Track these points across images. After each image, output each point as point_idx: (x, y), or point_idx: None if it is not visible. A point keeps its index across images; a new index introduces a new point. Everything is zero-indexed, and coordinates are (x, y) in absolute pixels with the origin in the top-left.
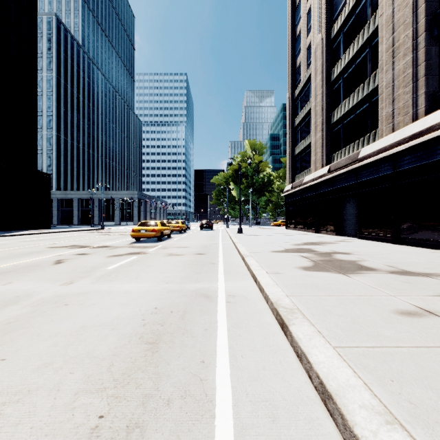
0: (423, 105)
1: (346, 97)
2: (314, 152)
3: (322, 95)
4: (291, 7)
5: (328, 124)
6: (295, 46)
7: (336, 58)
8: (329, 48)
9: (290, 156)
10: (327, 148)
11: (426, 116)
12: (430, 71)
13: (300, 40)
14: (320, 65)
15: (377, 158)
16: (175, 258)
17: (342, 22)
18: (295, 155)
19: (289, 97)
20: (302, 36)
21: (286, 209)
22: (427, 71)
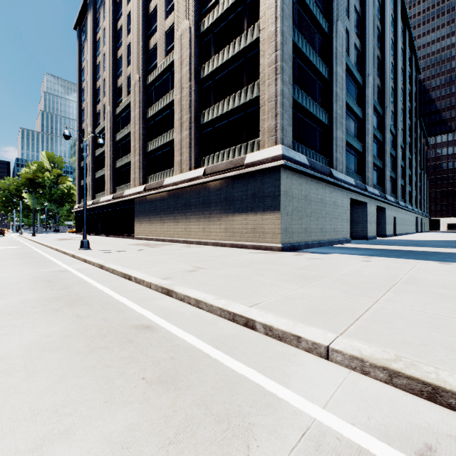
0: (112, 190)
1: (101, 169)
2: (88, 190)
3: (91, 161)
4: (79, 87)
5: (95, 178)
6: (82, 113)
7: (98, 146)
8: (95, 138)
9: (78, 185)
10: (94, 190)
11: (111, 195)
12: (114, 179)
13: (84, 114)
14: (91, 145)
15: (102, 204)
16: (0, 242)
17: (99, 132)
18: (82, 186)
19: (78, 145)
20: (85, 114)
21: (76, 220)
22: (113, 180)
